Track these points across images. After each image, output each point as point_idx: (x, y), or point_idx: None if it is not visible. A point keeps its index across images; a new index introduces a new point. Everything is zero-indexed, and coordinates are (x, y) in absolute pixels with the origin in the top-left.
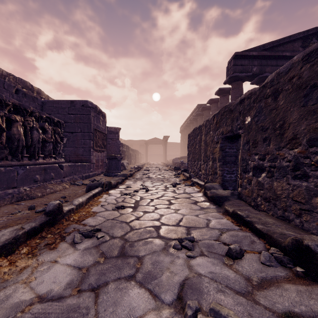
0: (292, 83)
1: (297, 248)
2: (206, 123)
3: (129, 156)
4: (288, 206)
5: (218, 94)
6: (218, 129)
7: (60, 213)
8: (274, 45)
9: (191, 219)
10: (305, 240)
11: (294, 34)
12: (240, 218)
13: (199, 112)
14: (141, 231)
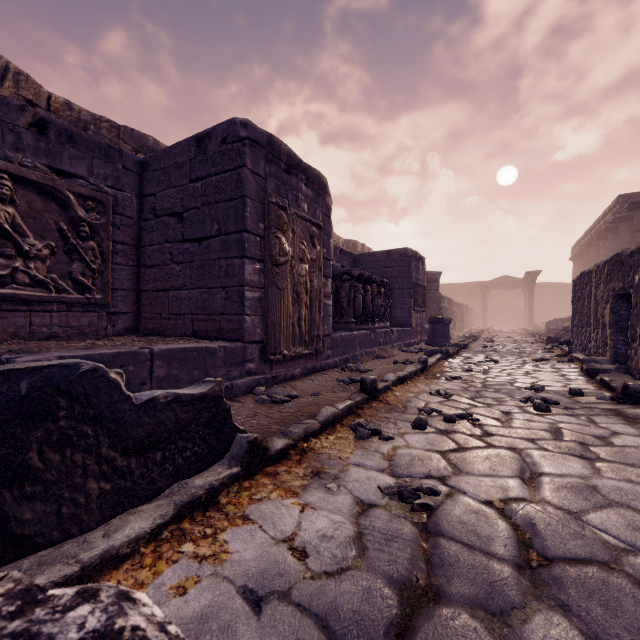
0: None
1: (623, 388)
2: (597, 271)
3: (453, 317)
4: None
5: None
6: (609, 284)
7: (427, 365)
8: None
9: (548, 382)
10: (629, 382)
11: None
12: (603, 382)
13: (624, 212)
14: (496, 382)
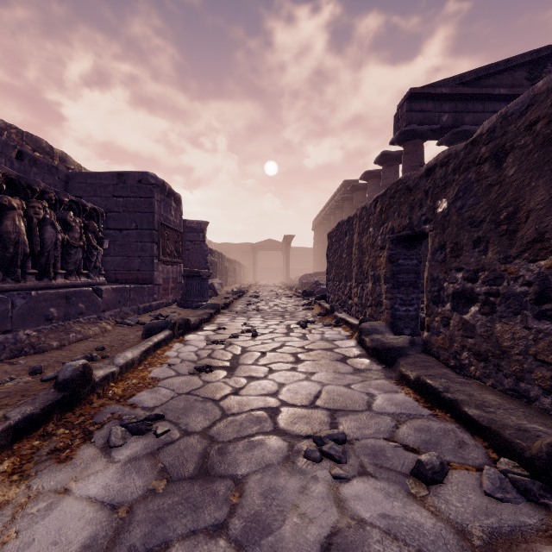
0: (535, 133)
1: None
2: (362, 213)
3: (224, 272)
4: (526, 371)
5: (380, 163)
6: (385, 224)
7: (87, 383)
8: (479, 77)
9: (337, 394)
10: None
11: (514, 56)
12: (433, 394)
13: (347, 194)
14: (243, 419)
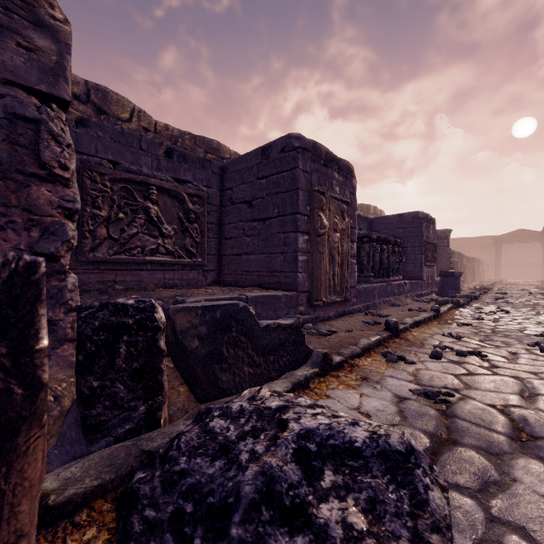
0: None
1: None
2: None
3: (463, 270)
4: None
5: None
6: None
7: (439, 312)
8: None
9: None
10: None
11: None
12: None
13: None
14: (506, 329)
